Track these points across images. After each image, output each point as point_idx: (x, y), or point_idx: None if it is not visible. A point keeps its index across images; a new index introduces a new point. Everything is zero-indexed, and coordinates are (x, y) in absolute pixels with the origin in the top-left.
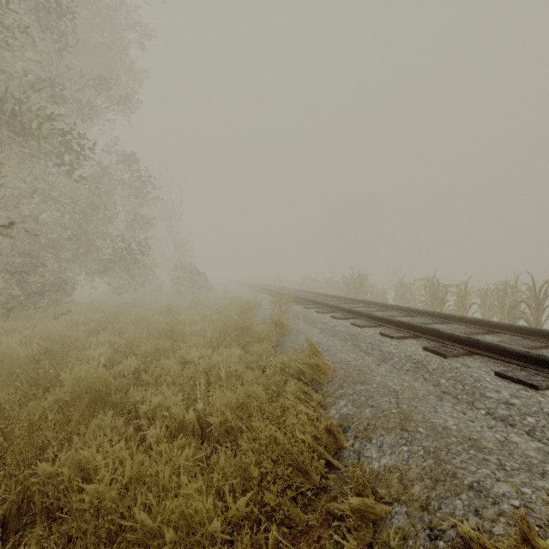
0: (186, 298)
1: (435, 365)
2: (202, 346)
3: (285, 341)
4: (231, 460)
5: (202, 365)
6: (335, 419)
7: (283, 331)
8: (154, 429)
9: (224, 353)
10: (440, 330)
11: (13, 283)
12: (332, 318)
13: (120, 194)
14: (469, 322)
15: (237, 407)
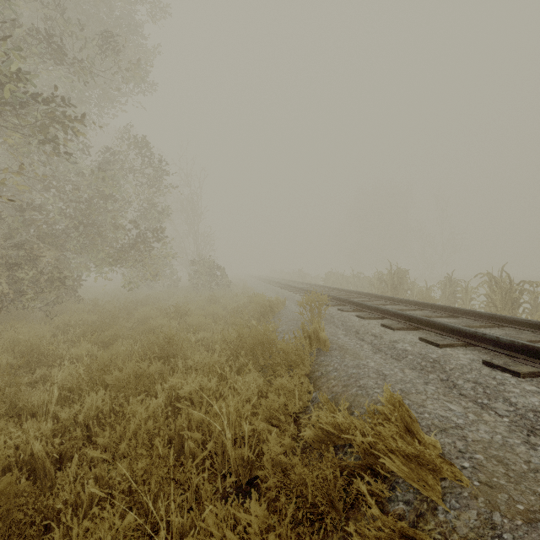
0: (201, 296)
1: None
2: (205, 371)
3: (324, 366)
4: None
5: (196, 417)
6: None
7: (319, 347)
8: None
9: (230, 403)
10: None
11: (4, 278)
12: (385, 328)
13: (131, 181)
14: None
15: None
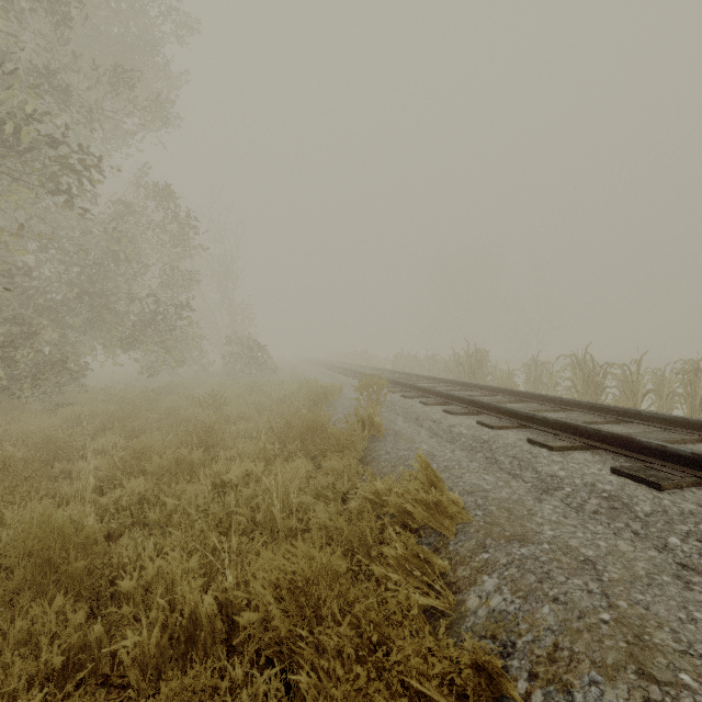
0: (240, 382)
1: (648, 506)
2: (251, 458)
3: (377, 450)
4: (280, 700)
5: (245, 494)
6: (480, 618)
7: (374, 433)
8: (147, 622)
9: (279, 476)
10: (636, 439)
11: None
12: (446, 413)
13: (150, 240)
14: (665, 421)
15: (294, 586)
